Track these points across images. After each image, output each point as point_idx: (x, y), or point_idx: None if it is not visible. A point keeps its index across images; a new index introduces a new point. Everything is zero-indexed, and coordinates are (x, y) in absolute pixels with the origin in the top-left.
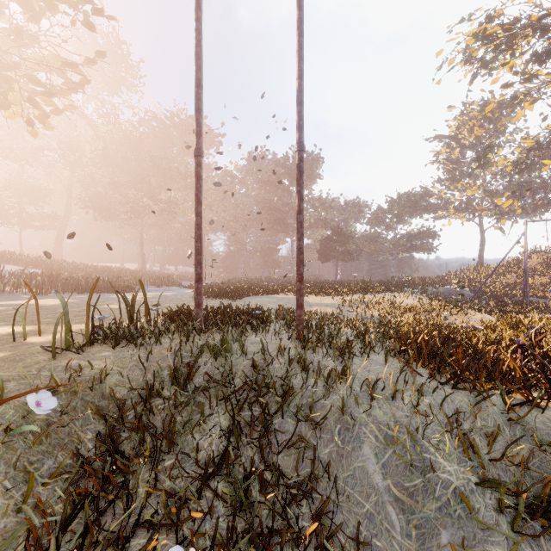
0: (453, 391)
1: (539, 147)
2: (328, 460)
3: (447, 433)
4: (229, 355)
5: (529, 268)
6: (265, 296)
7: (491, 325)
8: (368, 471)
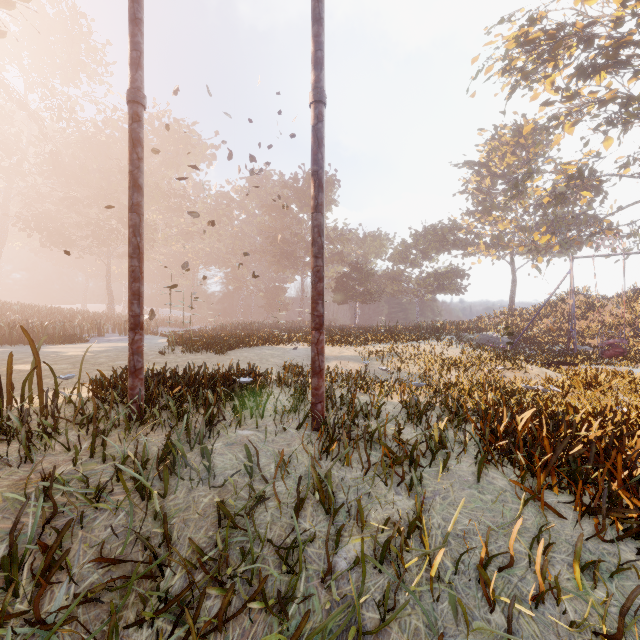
0: None
1: (580, 175)
2: None
3: None
4: (175, 480)
5: (567, 311)
6: (267, 347)
7: (561, 383)
8: None
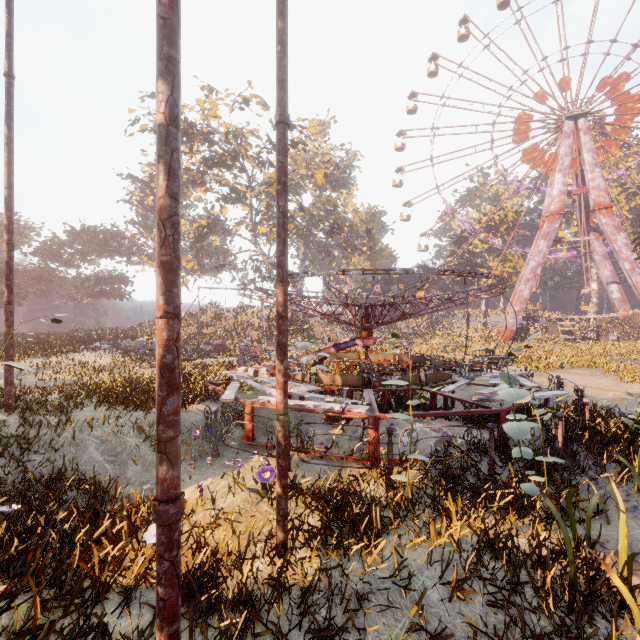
0: (136, 413)
1: (210, 228)
2: (69, 462)
3: (132, 430)
4: None
5: (206, 320)
6: None
7: None
8: (93, 457)
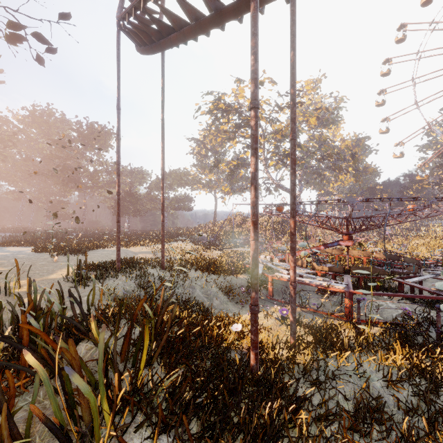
0: (213, 276)
1: (238, 166)
2: (190, 295)
3: (213, 284)
4: (147, 278)
5: (235, 223)
6: (100, 250)
7: (220, 256)
8: (199, 294)
